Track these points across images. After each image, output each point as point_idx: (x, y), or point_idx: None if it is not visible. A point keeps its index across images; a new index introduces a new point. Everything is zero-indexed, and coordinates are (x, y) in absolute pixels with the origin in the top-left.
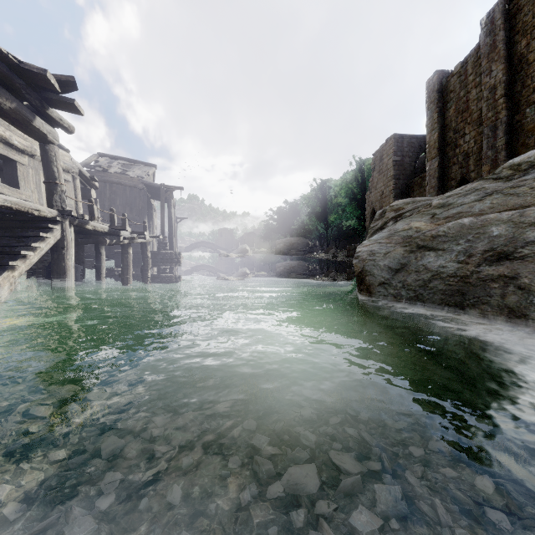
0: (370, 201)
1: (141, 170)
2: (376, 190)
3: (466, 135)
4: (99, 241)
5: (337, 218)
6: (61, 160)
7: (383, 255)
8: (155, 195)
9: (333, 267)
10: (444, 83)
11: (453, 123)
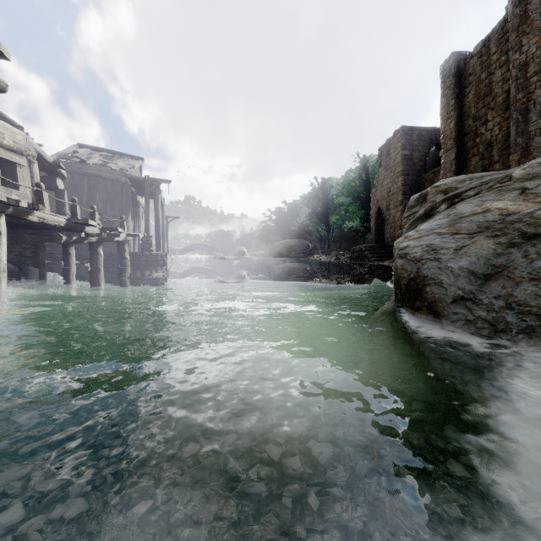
0: (376, 200)
1: (126, 162)
2: (382, 187)
3: (488, 121)
4: (52, 237)
5: (339, 219)
6: (10, 139)
7: (453, 251)
8: (141, 190)
9: (337, 270)
10: (461, 66)
11: (473, 109)
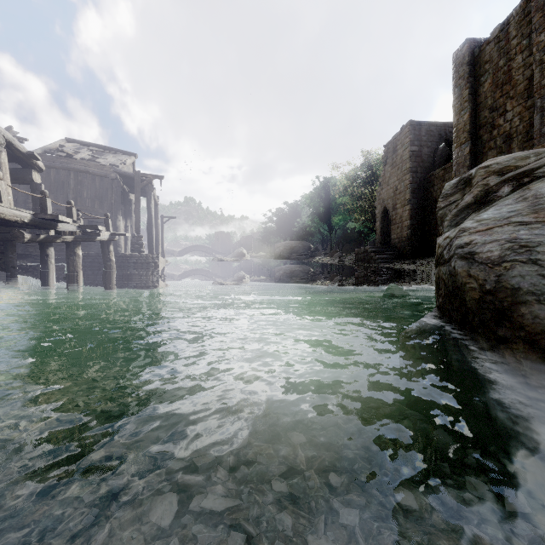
0: (381, 199)
1: (116, 158)
2: (388, 185)
3: (507, 112)
4: (13, 235)
5: (341, 219)
6: None
7: None
8: (133, 188)
9: (341, 272)
10: (476, 53)
11: (489, 99)
